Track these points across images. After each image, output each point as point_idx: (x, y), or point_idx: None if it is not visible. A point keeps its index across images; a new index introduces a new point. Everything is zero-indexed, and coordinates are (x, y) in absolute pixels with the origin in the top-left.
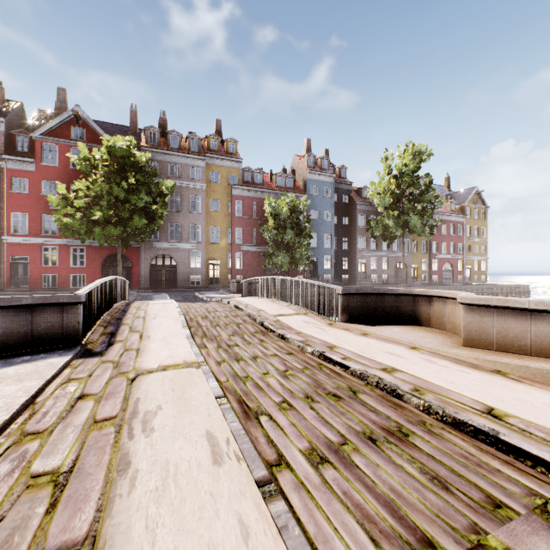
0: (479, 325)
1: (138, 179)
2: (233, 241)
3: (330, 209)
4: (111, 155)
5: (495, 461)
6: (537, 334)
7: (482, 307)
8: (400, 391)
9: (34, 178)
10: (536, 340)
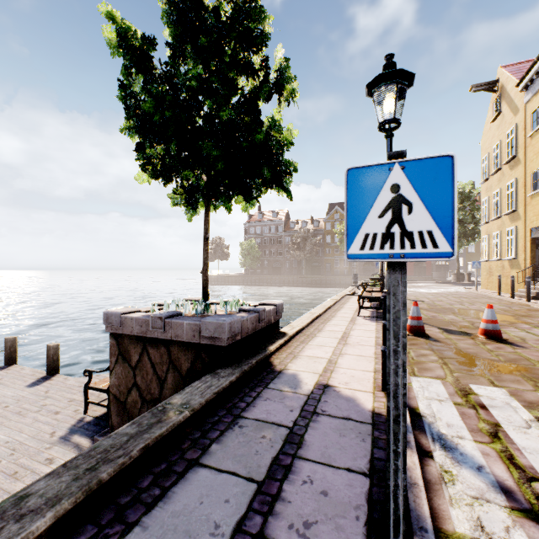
0: None
1: None
2: None
3: None
4: None
5: None
6: None
7: None
8: None
9: None
10: None
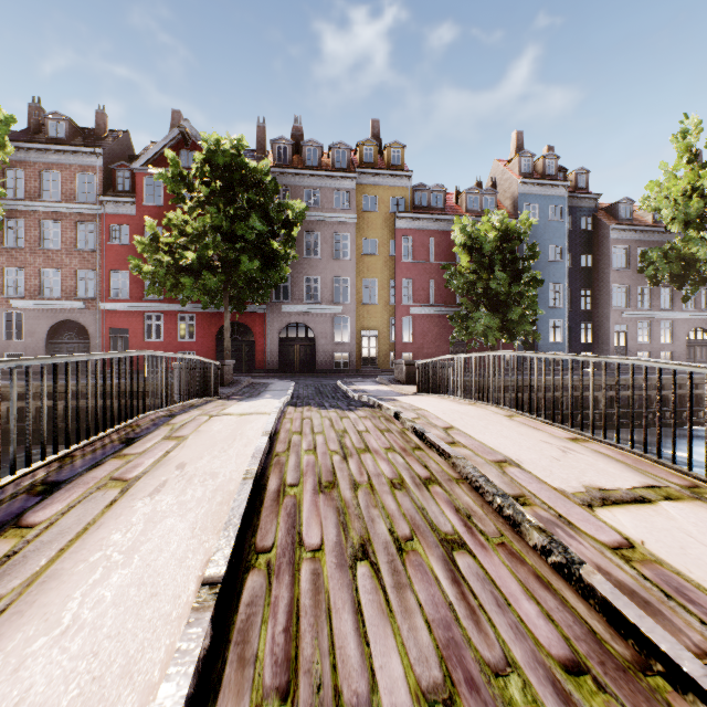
0: None
1: (249, 198)
2: (397, 299)
3: (560, 241)
4: (212, 167)
5: None
6: None
7: None
8: None
9: (136, 224)
10: None
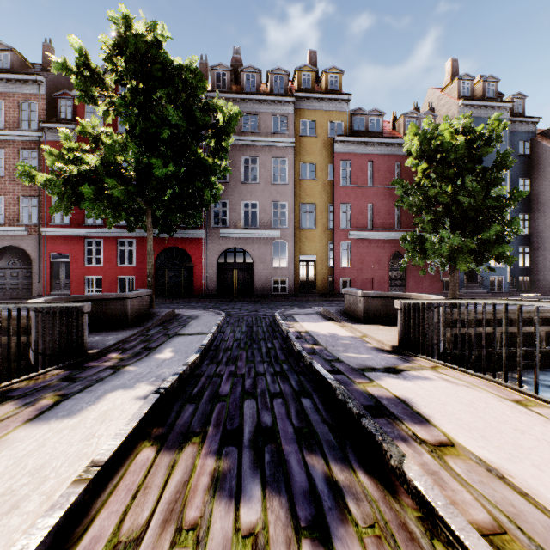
0: None
1: (168, 92)
2: (335, 224)
3: None
4: (127, 61)
5: None
6: None
7: None
8: None
9: None
10: None
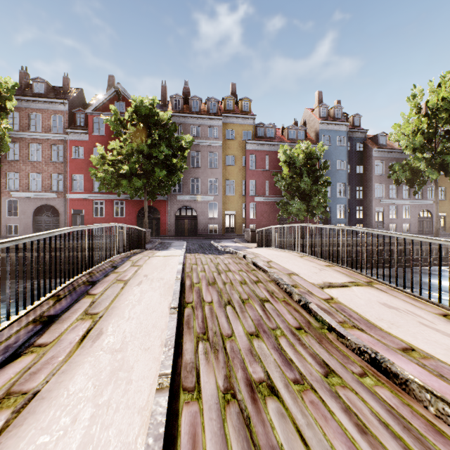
0: None
1: (160, 134)
2: (247, 192)
3: (344, 158)
4: (137, 115)
5: None
6: None
7: None
8: None
9: (88, 146)
10: None
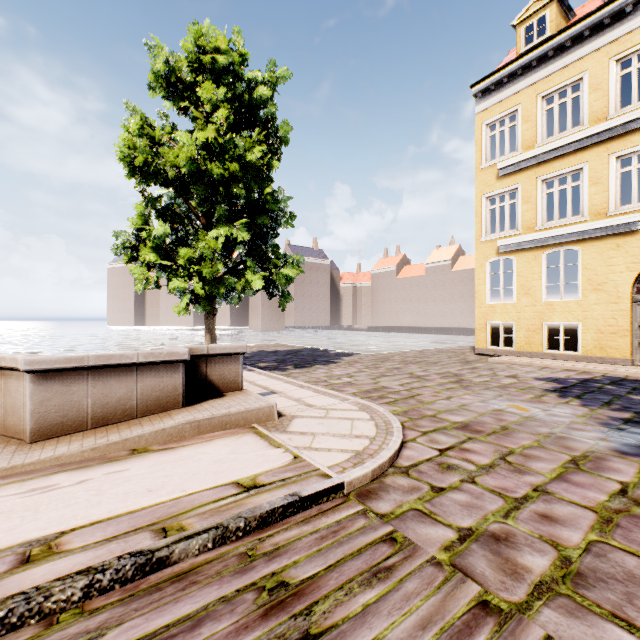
0: (66, 399)
1: None
2: None
3: None
4: None
5: (324, 519)
6: (145, 391)
7: (70, 371)
8: (163, 552)
9: None
10: (144, 398)
